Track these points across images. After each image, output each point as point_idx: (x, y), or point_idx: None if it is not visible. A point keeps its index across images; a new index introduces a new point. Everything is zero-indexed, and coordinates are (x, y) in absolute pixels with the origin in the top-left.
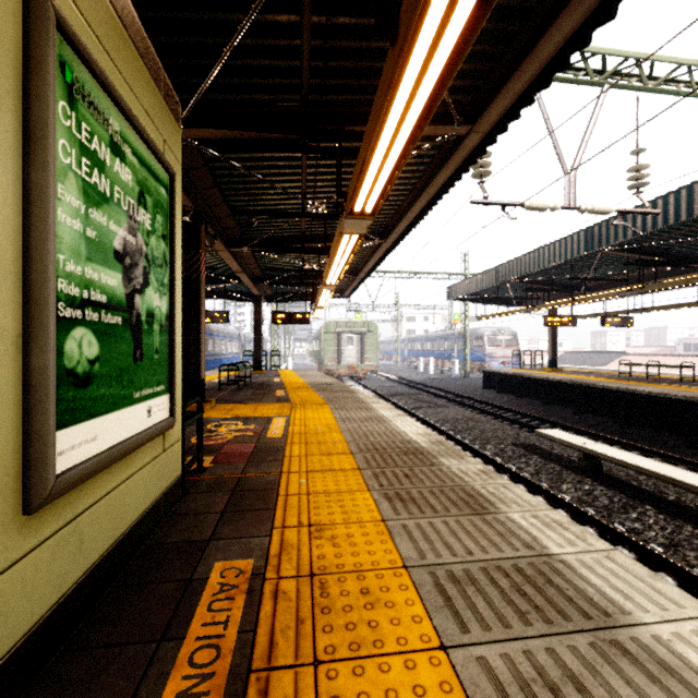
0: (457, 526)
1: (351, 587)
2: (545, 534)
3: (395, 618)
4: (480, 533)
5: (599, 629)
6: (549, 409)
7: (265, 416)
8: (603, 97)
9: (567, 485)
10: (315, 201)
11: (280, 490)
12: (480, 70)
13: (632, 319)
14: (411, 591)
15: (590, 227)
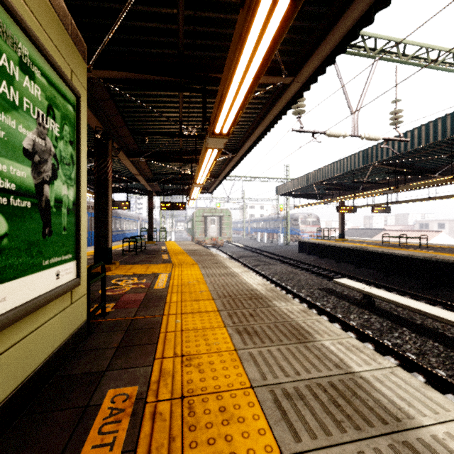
0: (287, 352)
1: (212, 406)
2: (348, 357)
3: (245, 432)
4: (304, 357)
5: (394, 433)
6: (340, 265)
7: (154, 273)
8: (375, 65)
9: (354, 315)
10: (189, 127)
11: (162, 328)
12: (300, 39)
13: (390, 208)
14: (257, 407)
15: (366, 149)
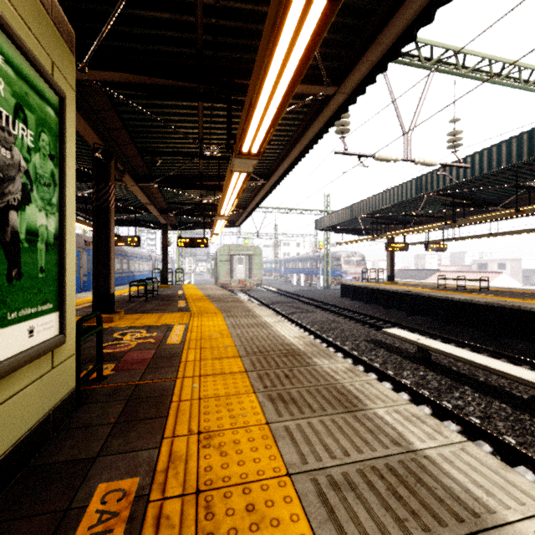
0: (333, 425)
1: (237, 503)
2: (408, 429)
3: None
4: (353, 432)
5: (472, 534)
6: (389, 312)
7: (167, 324)
8: (431, 78)
9: (407, 372)
10: (211, 146)
11: (174, 396)
12: (345, 41)
13: (445, 245)
14: (295, 503)
15: (419, 177)
